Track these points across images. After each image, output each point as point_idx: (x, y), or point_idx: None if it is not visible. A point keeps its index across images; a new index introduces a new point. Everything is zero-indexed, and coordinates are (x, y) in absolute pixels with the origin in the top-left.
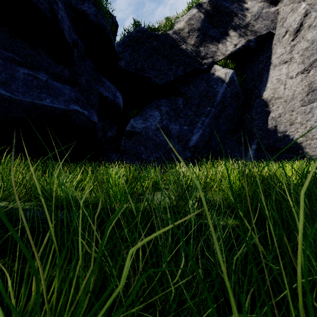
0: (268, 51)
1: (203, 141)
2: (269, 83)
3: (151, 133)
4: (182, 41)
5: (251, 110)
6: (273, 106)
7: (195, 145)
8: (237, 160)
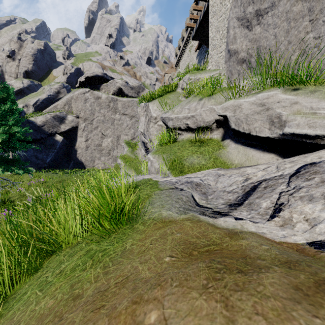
0: (77, 131)
1: (52, 160)
2: (77, 141)
3: (29, 157)
4: (43, 125)
5: (72, 149)
6: (78, 149)
7: (49, 162)
8: (67, 167)
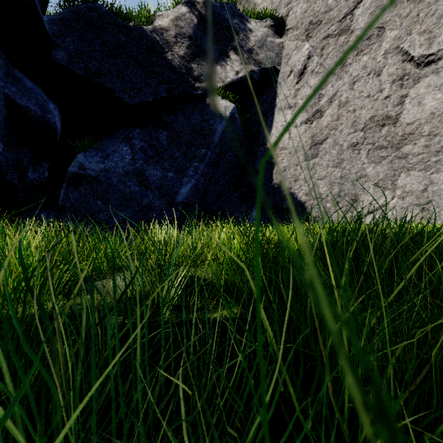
0: (273, 90)
1: (197, 196)
2: (274, 129)
3: (115, 179)
4: (165, 46)
5: (255, 159)
6: (278, 157)
7: (185, 201)
8: (239, 222)
